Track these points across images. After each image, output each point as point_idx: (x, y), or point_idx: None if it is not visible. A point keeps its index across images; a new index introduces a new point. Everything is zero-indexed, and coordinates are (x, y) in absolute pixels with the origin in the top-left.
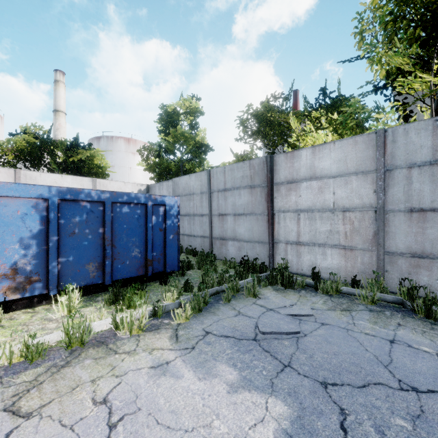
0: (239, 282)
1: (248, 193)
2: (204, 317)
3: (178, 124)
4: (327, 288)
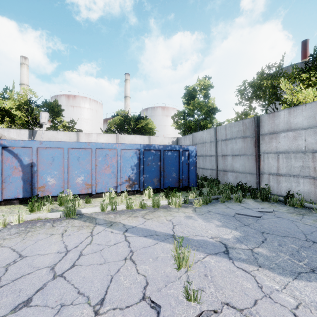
0: (230, 194)
1: (241, 141)
2: (209, 206)
3: (195, 97)
4: (293, 203)
